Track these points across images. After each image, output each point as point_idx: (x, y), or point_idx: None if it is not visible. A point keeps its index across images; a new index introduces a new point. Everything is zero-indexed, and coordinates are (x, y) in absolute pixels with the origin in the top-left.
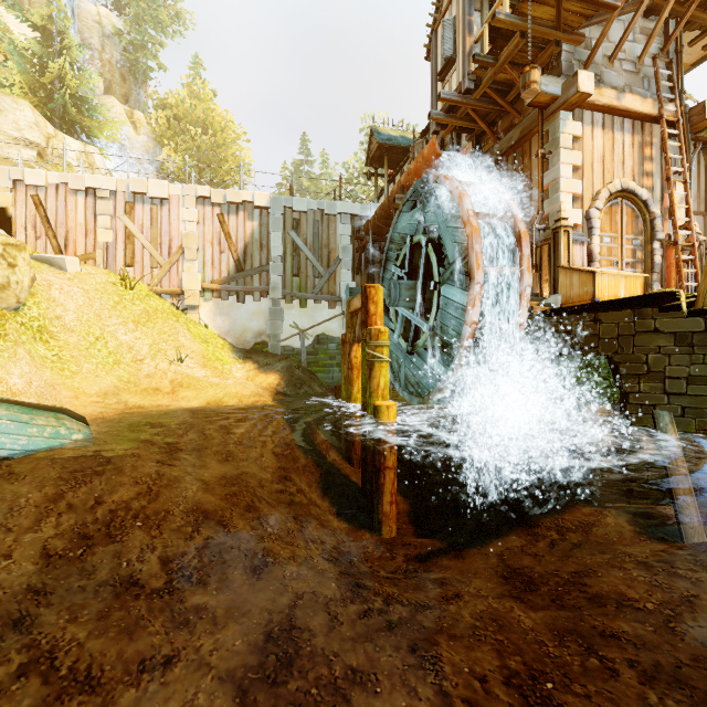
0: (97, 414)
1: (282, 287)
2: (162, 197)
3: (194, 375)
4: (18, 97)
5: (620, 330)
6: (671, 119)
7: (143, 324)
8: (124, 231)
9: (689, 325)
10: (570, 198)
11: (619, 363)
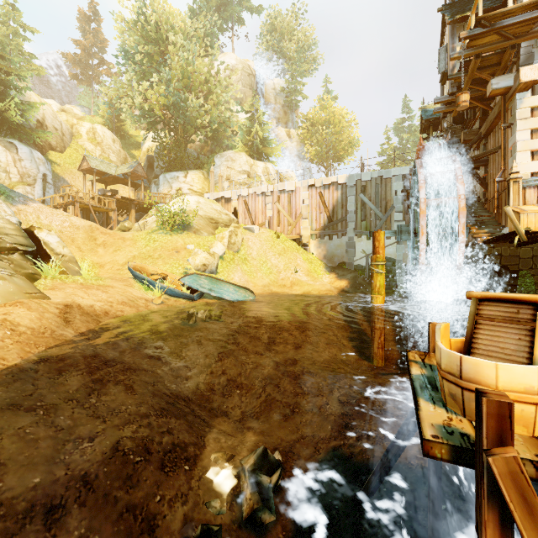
0: (260, 293)
1: (354, 229)
2: (292, 189)
3: (301, 279)
4: (240, 152)
5: (534, 252)
6: None
7: (282, 255)
8: (276, 210)
9: None
10: (527, 154)
11: (533, 275)
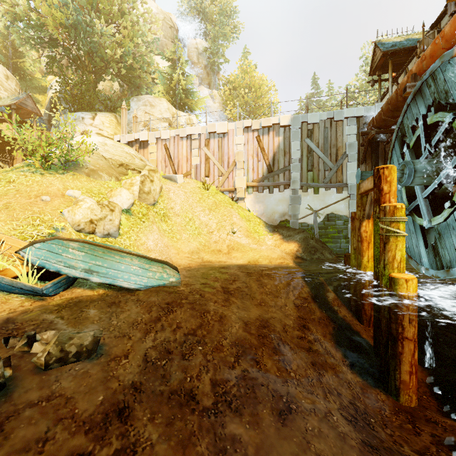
0: (187, 265)
1: (299, 180)
2: (224, 132)
3: (241, 242)
4: (161, 97)
5: None
6: None
7: (213, 210)
8: (204, 156)
9: None
10: None
11: None
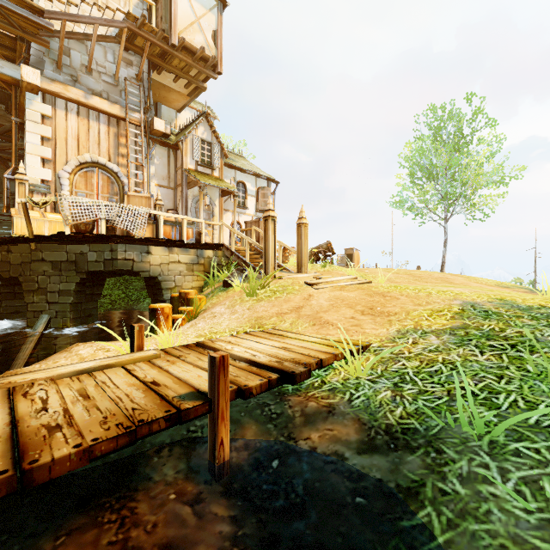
0: None
1: None
2: None
3: None
4: None
5: (23, 259)
6: (135, 123)
7: None
8: None
9: (60, 256)
10: (38, 159)
11: (22, 283)
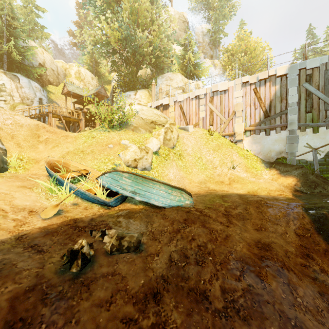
0: (197, 191)
1: (297, 122)
2: (225, 89)
3: (240, 175)
4: (177, 73)
5: None
6: None
7: (216, 150)
8: (209, 110)
9: None
10: None
11: None
